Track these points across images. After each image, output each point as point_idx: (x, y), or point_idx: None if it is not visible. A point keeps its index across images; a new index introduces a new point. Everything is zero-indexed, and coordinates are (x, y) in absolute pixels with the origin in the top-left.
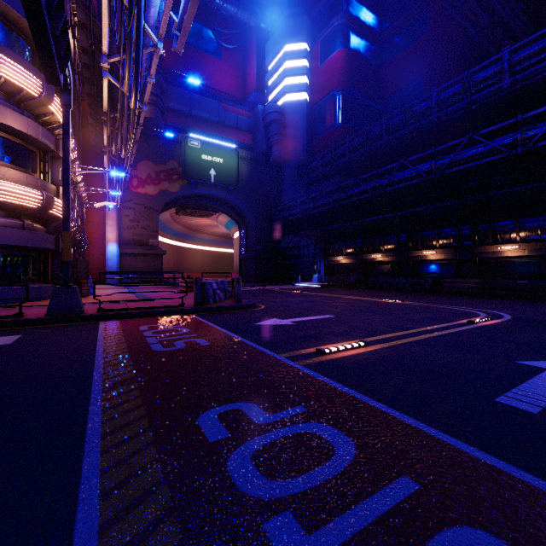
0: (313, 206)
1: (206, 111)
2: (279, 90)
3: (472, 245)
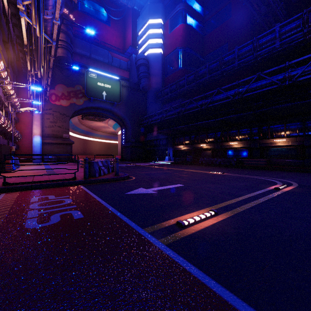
0: (165, 115)
1: (100, 56)
2: (145, 46)
3: (258, 139)
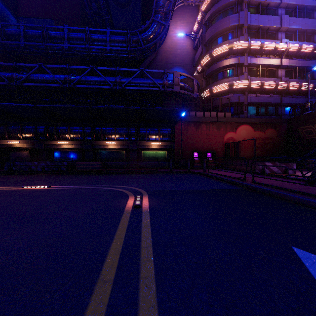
0: None
1: None
2: None
3: (91, 140)
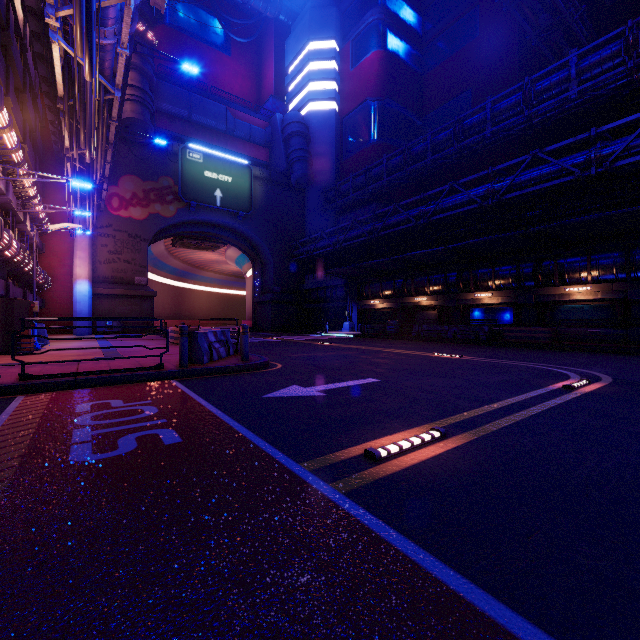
0: (344, 238)
1: (210, 117)
2: (302, 96)
3: (534, 286)
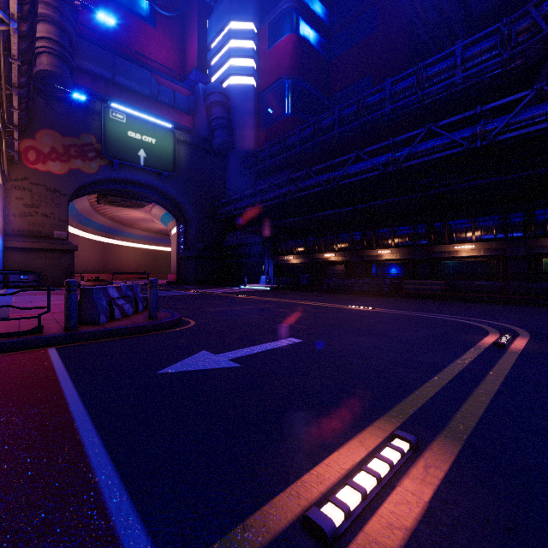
0: (261, 200)
1: (134, 80)
2: (223, 70)
3: (427, 244)
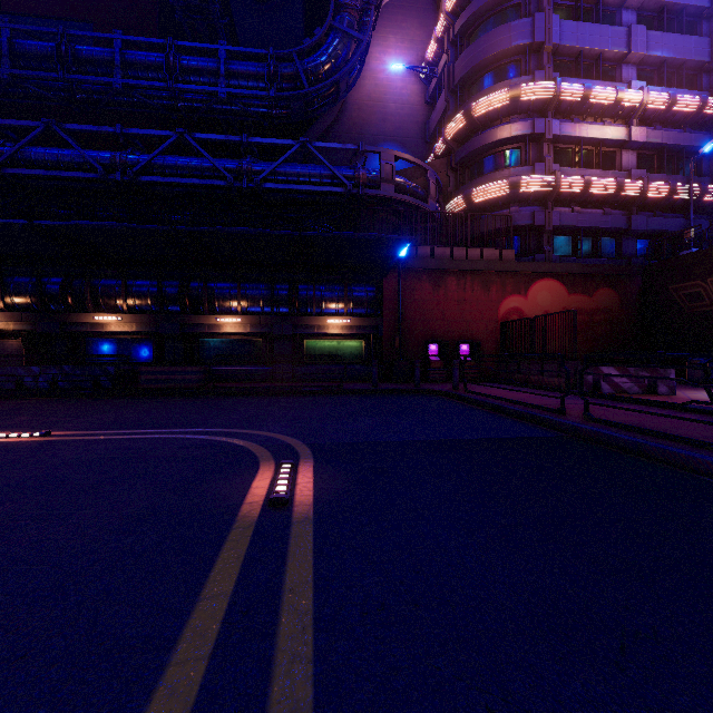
0: None
1: None
2: None
3: (181, 312)
